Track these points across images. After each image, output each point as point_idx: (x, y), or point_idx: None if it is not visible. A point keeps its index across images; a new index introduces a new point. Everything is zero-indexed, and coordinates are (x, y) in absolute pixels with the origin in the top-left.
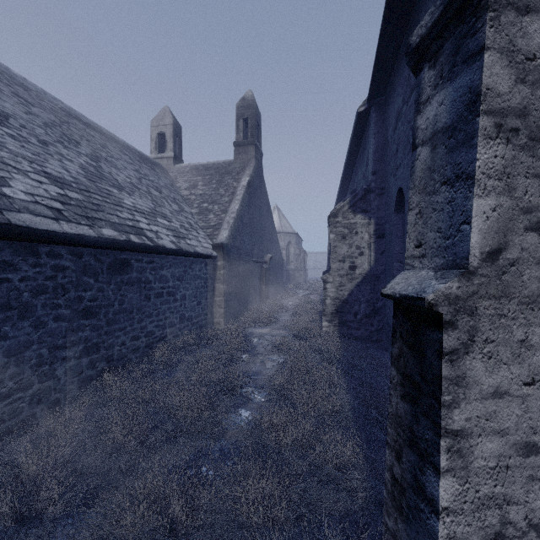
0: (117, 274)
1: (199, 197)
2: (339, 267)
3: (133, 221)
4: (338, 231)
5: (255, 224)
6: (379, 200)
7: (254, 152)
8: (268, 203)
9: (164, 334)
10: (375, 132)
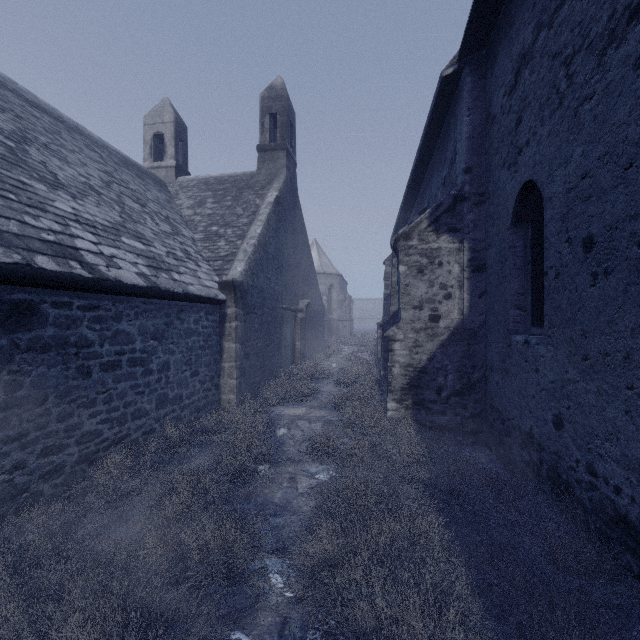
0: (1, 331)
1: (206, 218)
2: (414, 316)
3: (61, 235)
4: (412, 261)
5: (286, 258)
6: (476, 212)
7: (285, 159)
8: (305, 232)
9: (124, 432)
10: (469, 105)
